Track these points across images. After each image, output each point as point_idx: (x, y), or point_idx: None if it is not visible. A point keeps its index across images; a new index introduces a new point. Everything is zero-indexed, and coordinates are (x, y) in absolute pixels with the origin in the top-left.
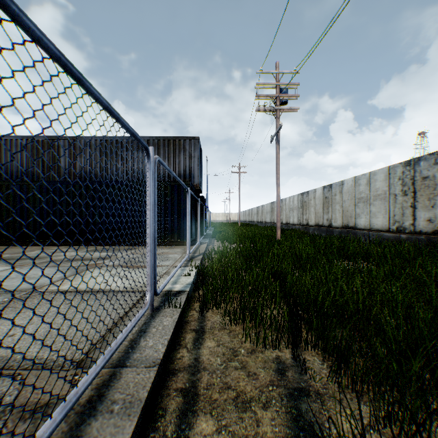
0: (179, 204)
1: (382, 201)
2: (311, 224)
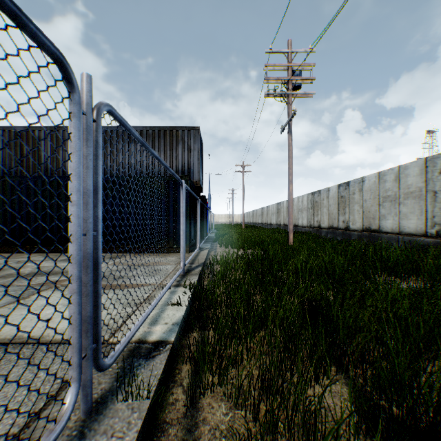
0: (175, 203)
1: (417, 200)
2: (324, 226)
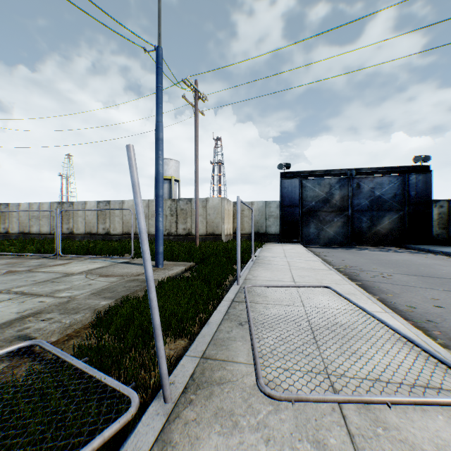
0: None
1: (48, 219)
2: None
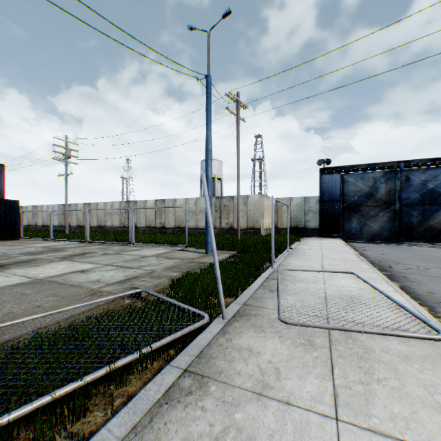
0: (11, 214)
1: (118, 215)
2: (74, 225)
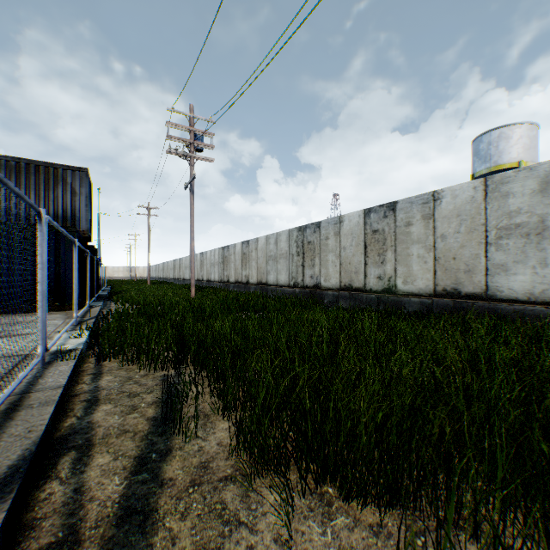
0: (58, 256)
1: (285, 260)
2: (232, 280)
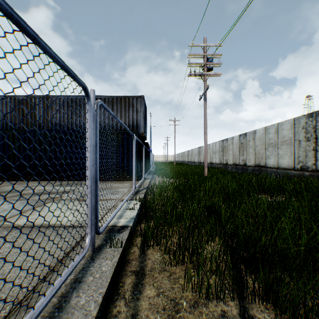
0: (128, 148)
1: (288, 146)
2: (230, 163)
